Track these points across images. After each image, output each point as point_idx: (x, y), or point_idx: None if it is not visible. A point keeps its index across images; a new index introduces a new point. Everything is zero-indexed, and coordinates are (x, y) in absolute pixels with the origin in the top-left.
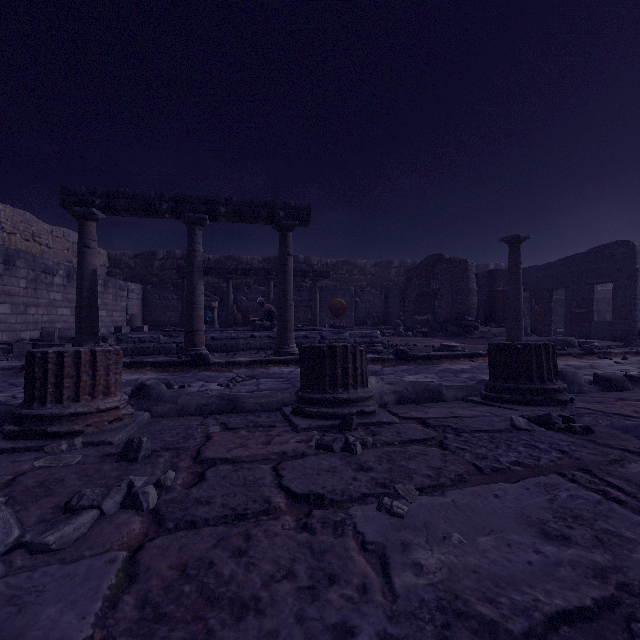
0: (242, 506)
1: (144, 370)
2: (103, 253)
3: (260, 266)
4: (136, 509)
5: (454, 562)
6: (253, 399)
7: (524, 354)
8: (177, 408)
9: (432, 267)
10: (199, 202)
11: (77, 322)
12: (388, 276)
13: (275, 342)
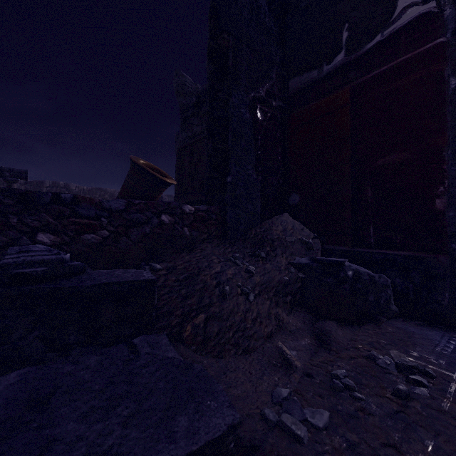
0: None
1: None
2: None
3: (22, 187)
4: None
5: None
6: None
7: None
8: None
9: None
10: None
11: None
12: None
13: None
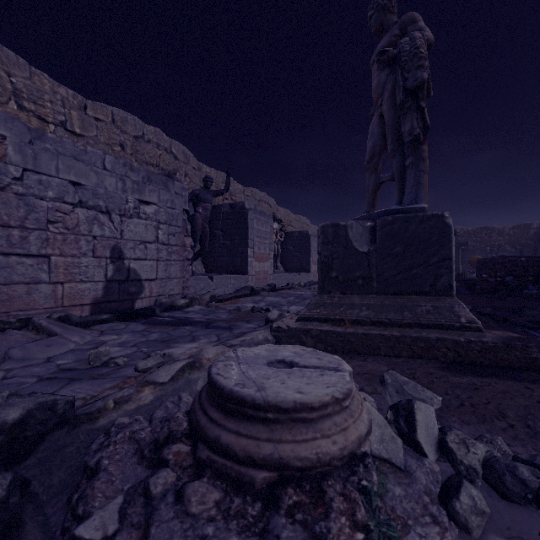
0: None
1: None
2: None
3: None
4: None
5: None
6: None
7: None
8: None
9: None
10: None
11: None
12: (526, 236)
13: None
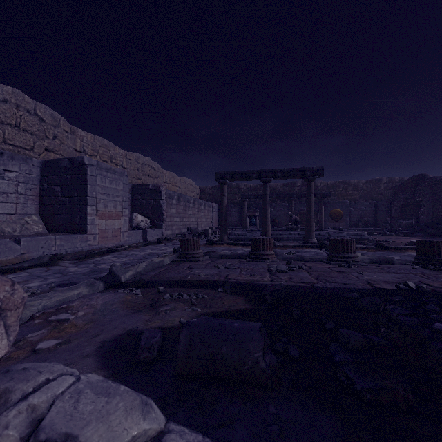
0: (324, 271)
1: (249, 247)
2: (197, 187)
3: (281, 189)
4: (302, 269)
5: (372, 278)
6: (309, 257)
7: (431, 245)
8: (283, 258)
9: (416, 184)
10: (268, 172)
11: (220, 226)
12: (377, 190)
13: (302, 237)
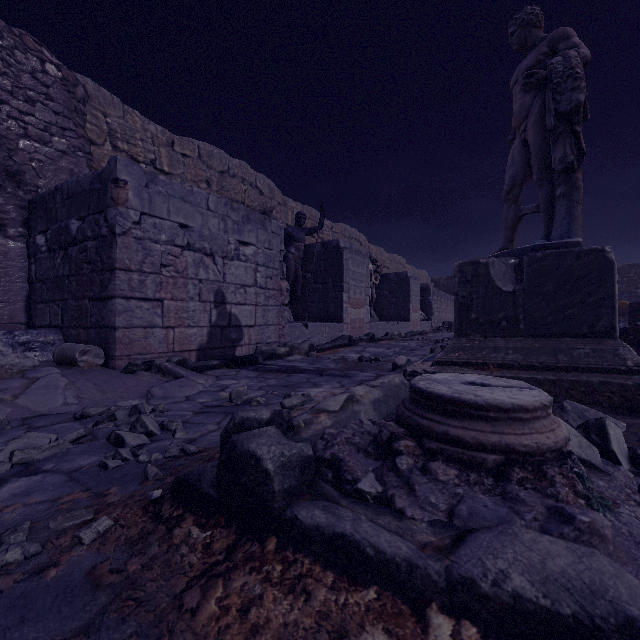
0: None
1: None
2: (429, 279)
3: None
4: None
5: None
6: None
7: None
8: None
9: None
10: None
11: None
12: None
13: None
